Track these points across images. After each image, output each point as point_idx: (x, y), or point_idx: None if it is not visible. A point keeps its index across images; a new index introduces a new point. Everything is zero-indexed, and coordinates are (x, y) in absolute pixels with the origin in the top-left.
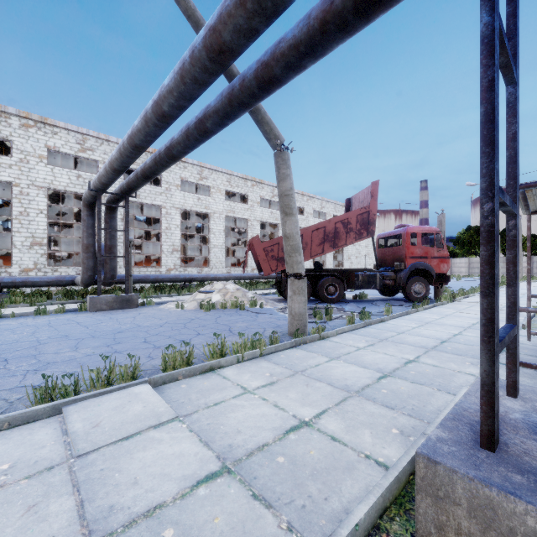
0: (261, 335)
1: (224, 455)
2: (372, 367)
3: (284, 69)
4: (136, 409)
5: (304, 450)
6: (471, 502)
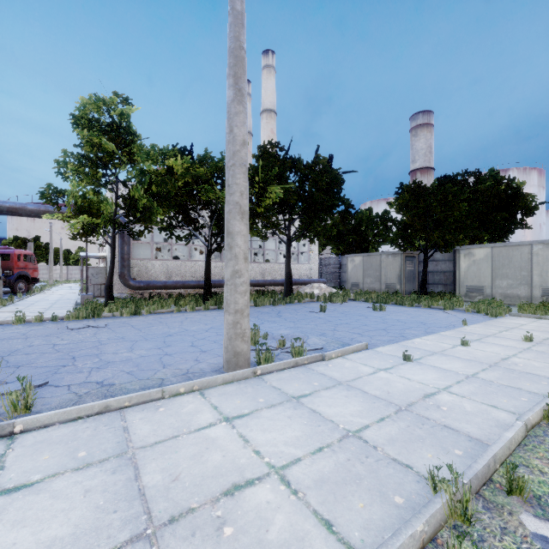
0: (4, 299)
1: (45, 308)
2: (48, 303)
3: (27, 216)
4: (8, 310)
5: (57, 307)
6: (87, 297)
